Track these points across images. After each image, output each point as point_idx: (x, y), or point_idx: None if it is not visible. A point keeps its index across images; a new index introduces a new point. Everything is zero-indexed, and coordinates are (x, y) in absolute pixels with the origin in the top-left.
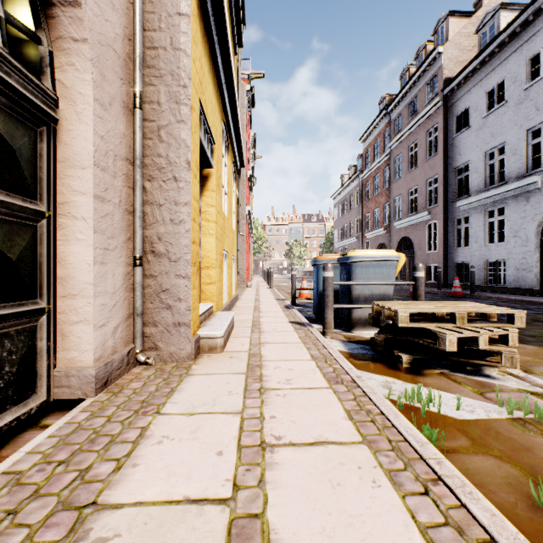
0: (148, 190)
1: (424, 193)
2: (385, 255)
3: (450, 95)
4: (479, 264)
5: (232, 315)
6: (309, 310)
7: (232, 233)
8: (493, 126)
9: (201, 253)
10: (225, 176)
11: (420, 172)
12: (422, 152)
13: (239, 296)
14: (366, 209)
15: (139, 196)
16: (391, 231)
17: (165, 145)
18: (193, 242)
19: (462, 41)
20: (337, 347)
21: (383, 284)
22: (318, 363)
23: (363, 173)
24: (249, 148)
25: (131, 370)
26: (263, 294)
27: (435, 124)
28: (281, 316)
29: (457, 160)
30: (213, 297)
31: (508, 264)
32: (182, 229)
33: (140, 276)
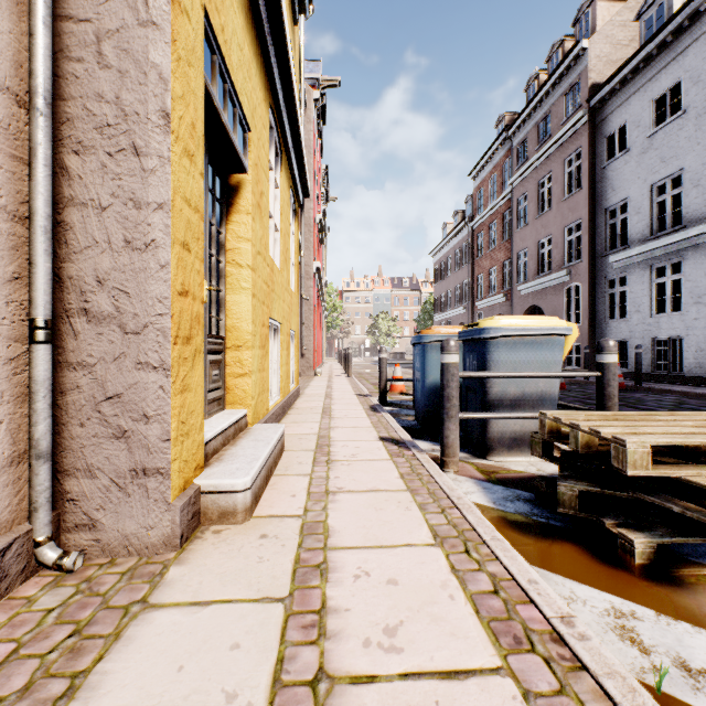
0: (73, 174)
1: (561, 245)
2: (547, 326)
3: (600, 107)
4: (643, 343)
5: (279, 431)
6: (407, 412)
7: (290, 295)
8: (664, 148)
9: (226, 321)
10: (276, 203)
11: (555, 216)
12: (558, 188)
13: (303, 389)
14: (477, 269)
15: (43, 181)
16: (513, 298)
17: (112, 75)
18: (183, 292)
19: (616, 32)
20: (471, 495)
21: (547, 377)
22: (452, 557)
23: (474, 220)
24: (320, 185)
25: (13, 590)
26: (338, 387)
27: (577, 148)
28: (365, 427)
29: (610, 198)
30: (247, 399)
31: (687, 342)
32: (152, 261)
33: (46, 365)
